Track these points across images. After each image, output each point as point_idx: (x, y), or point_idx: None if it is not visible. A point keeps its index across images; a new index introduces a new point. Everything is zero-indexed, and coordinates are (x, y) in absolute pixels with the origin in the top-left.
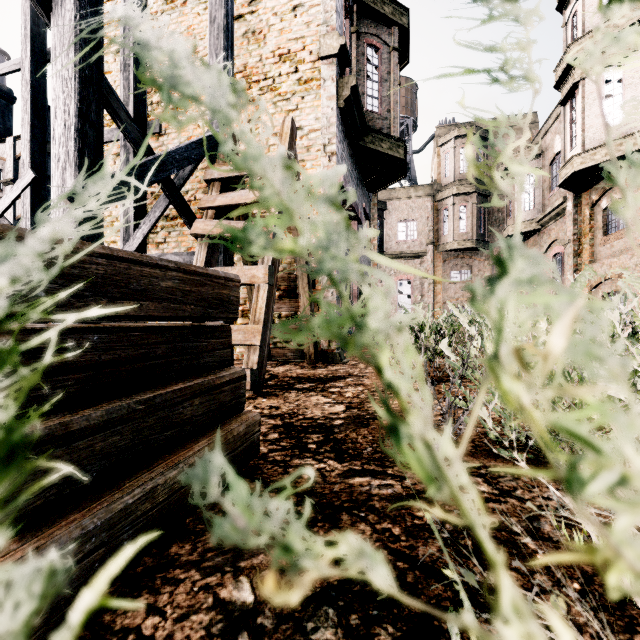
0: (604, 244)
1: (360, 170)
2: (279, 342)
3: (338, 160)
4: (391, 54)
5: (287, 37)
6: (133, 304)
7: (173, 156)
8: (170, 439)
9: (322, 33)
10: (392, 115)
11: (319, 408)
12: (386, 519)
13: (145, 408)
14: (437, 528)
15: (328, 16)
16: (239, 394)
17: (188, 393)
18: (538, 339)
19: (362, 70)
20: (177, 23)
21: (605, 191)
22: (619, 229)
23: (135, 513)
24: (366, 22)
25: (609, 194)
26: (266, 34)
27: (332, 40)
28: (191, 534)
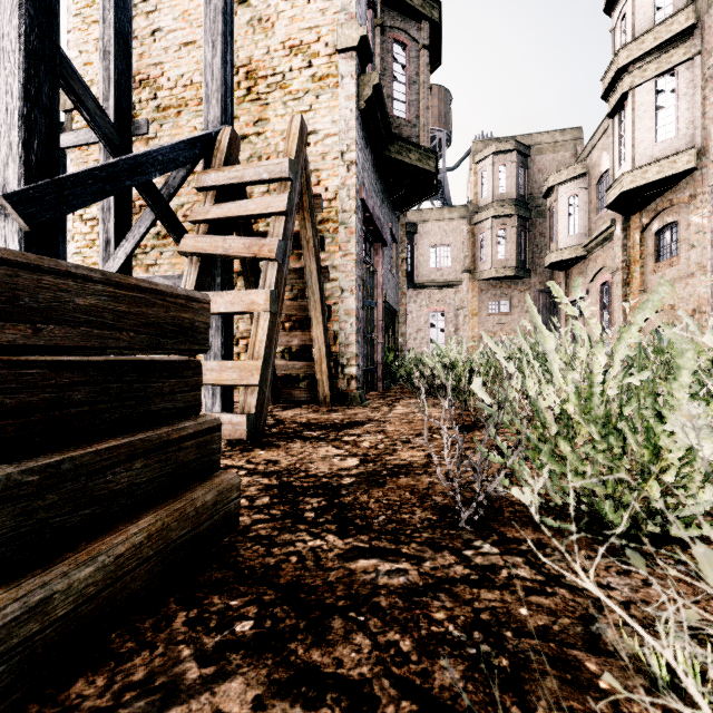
0: (655, 272)
1: (385, 185)
2: (290, 381)
3: (358, 170)
4: (420, 52)
5: (299, 26)
6: (24, 328)
7: (154, 157)
8: (90, 520)
9: (340, 22)
10: (422, 122)
11: (327, 462)
12: (393, 625)
13: (40, 479)
14: (462, 639)
15: (346, 2)
16: (210, 450)
17: (122, 453)
18: (595, 378)
19: (387, 69)
20: (170, 7)
21: (656, 213)
22: (672, 256)
23: (6, 642)
24: (392, 14)
25: (661, 217)
26: (275, 22)
27: (351, 30)
28: (112, 659)
